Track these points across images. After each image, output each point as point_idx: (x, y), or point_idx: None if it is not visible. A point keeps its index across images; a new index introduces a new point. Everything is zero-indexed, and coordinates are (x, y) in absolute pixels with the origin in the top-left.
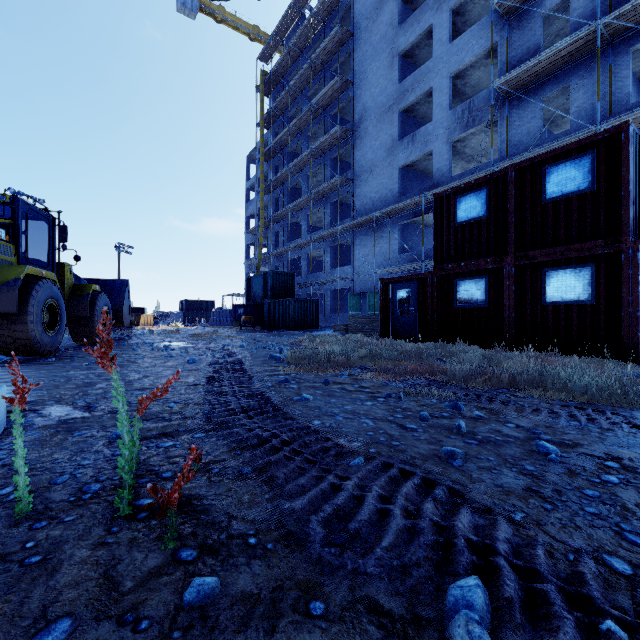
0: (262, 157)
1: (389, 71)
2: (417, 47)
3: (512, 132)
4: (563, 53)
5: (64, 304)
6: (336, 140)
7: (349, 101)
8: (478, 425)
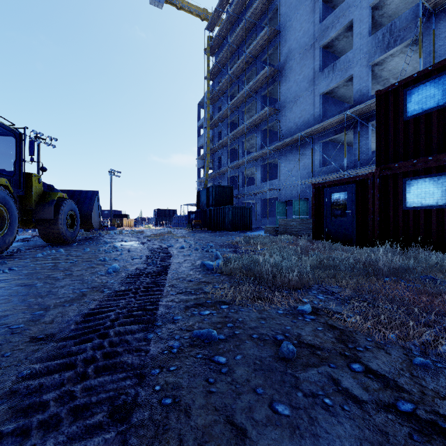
0: (208, 101)
1: (311, 15)
2: None
3: (439, 44)
4: None
5: (16, 208)
6: (265, 80)
7: (276, 48)
8: None
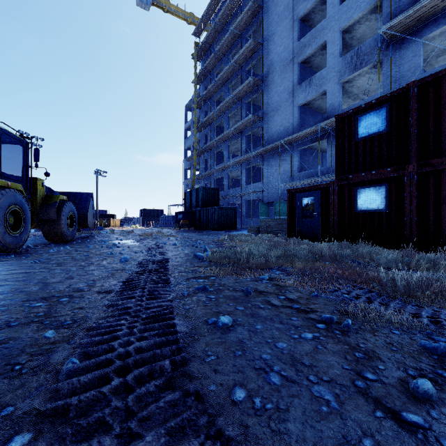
0: (195, 105)
1: (291, 32)
2: (313, 12)
3: (395, 70)
4: None
5: (29, 210)
6: (250, 88)
7: (259, 59)
8: None
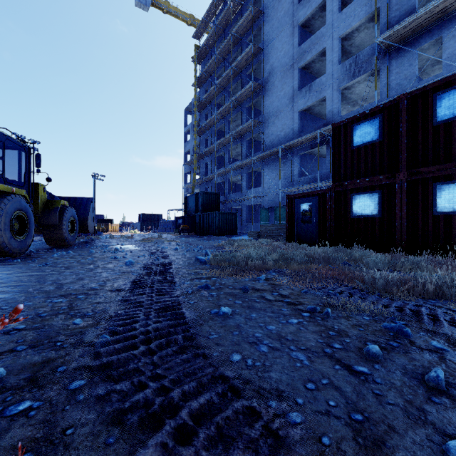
0: (195, 108)
1: (291, 38)
2: (313, 18)
3: (391, 78)
4: (437, 10)
5: (33, 215)
6: (250, 93)
7: (260, 64)
8: (453, 369)
